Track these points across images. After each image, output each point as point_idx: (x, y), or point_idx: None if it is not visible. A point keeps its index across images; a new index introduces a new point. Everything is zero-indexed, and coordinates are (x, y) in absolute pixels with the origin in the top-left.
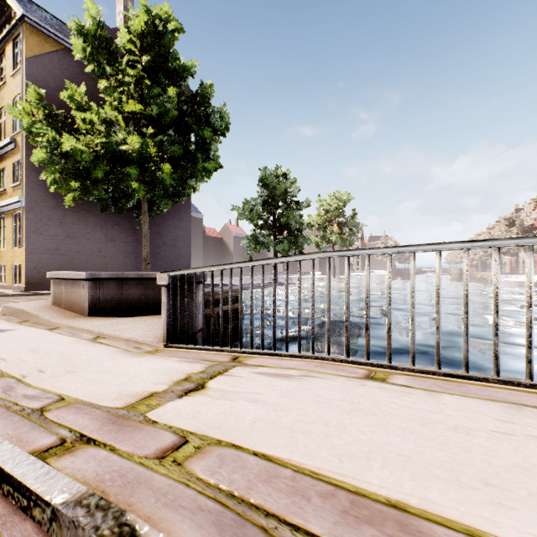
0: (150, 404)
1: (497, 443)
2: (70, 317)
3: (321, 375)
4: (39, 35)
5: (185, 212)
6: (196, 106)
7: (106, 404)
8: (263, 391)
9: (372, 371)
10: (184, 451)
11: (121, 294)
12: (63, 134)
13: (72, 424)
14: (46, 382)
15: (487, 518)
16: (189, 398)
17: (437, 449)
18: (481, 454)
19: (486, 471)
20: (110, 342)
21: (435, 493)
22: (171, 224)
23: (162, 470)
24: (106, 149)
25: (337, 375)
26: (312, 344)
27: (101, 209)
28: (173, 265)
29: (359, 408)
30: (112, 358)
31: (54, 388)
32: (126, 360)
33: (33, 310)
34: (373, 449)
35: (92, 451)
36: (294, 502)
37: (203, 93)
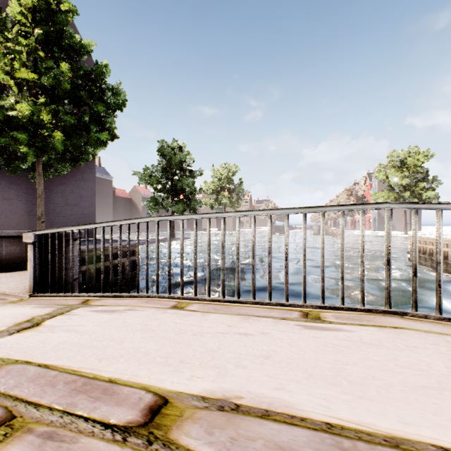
0: None
1: (212, 339)
2: None
3: (141, 308)
4: None
5: (89, 175)
6: (91, 82)
7: None
8: (84, 323)
9: (180, 302)
10: None
11: (1, 251)
12: None
13: None
14: None
15: (161, 379)
16: (18, 334)
17: (172, 346)
18: (196, 346)
19: (189, 355)
20: None
21: (145, 371)
22: (74, 185)
23: None
24: None
25: (153, 307)
26: (146, 286)
27: None
28: (76, 223)
29: (146, 327)
30: None
31: None
32: None
33: None
34: (130, 351)
35: None
36: (43, 389)
37: (98, 71)
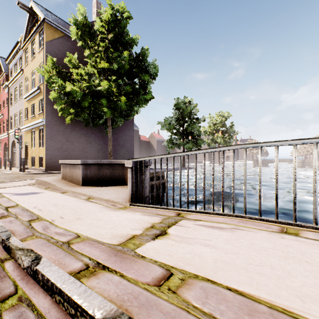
0: (135, 243)
1: None
2: (72, 186)
3: (246, 228)
4: (52, 29)
5: (130, 126)
6: (139, 62)
7: (107, 242)
8: (209, 238)
9: (283, 227)
10: (173, 282)
11: (99, 173)
12: (66, 82)
13: (89, 254)
14: (66, 224)
15: None
16: (159, 240)
17: None
18: None
19: None
20: (97, 201)
21: None
22: (122, 133)
23: (163, 296)
24: (89, 89)
25: (258, 229)
26: (233, 206)
27: (85, 124)
28: (123, 157)
29: (291, 256)
30: (101, 211)
31: (71, 228)
32: (109, 212)
33: (52, 182)
34: None
35: (108, 276)
36: None
37: (143, 54)
